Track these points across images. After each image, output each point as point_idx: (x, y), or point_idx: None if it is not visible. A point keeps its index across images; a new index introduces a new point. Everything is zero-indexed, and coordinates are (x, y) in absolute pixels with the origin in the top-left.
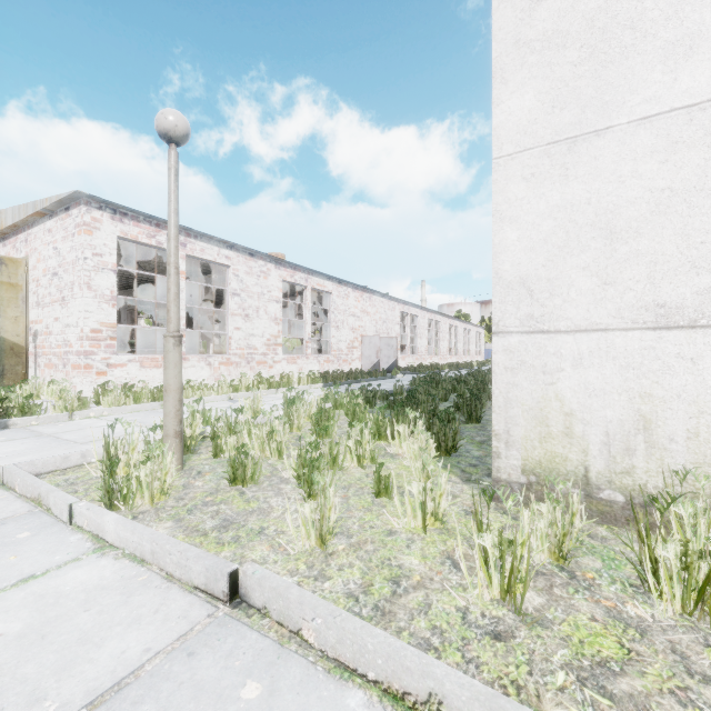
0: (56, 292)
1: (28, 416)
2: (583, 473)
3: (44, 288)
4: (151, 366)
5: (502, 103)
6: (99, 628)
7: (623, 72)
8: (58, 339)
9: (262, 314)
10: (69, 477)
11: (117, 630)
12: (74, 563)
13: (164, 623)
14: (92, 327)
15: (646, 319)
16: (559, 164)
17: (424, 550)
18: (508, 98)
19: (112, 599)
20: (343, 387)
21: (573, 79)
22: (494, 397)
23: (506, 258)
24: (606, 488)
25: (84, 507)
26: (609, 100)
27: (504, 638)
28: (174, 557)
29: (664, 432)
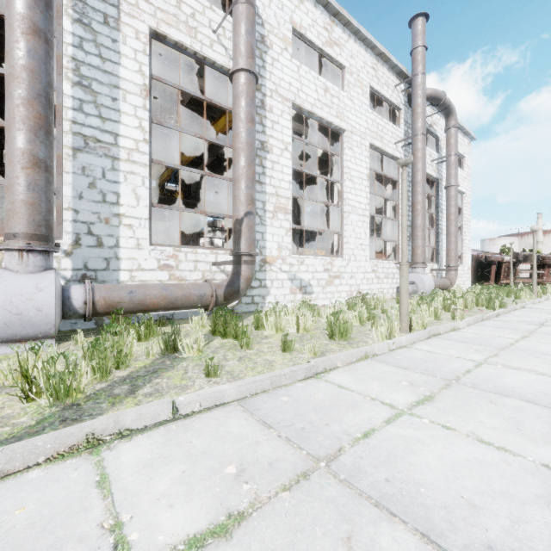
0: None
1: None
2: None
3: None
4: None
5: None
6: None
7: None
8: None
9: None
10: None
11: None
12: None
13: None
14: None
15: None
16: None
17: None
18: None
19: None
20: None
21: None
22: None
23: None
24: None
25: None
26: None
27: None
28: None
29: None
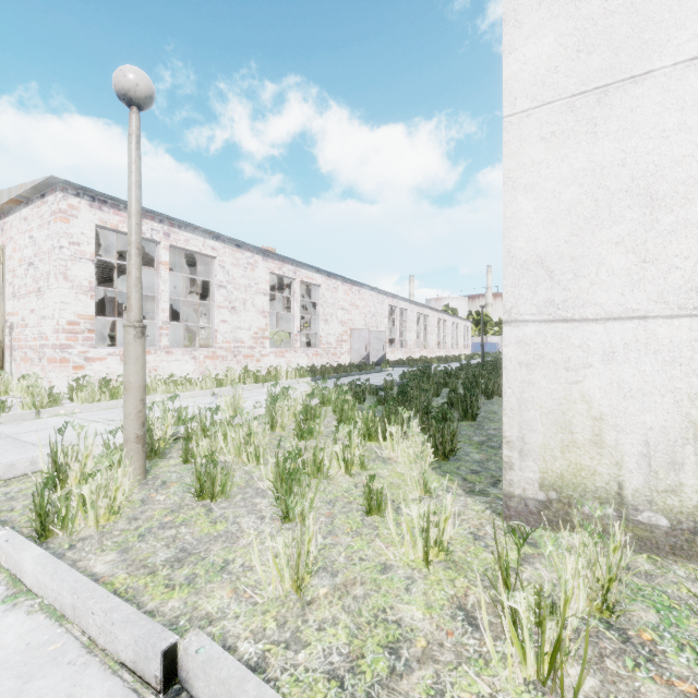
0: (31, 283)
1: None
2: (616, 490)
3: (20, 278)
4: None
5: (515, 51)
6: None
7: (668, 4)
8: (34, 332)
9: (249, 307)
10: (11, 489)
11: None
12: None
13: None
14: (69, 319)
15: (696, 304)
16: (585, 120)
17: (428, 595)
18: (522, 44)
19: (2, 686)
20: (332, 381)
21: (604, 16)
22: (506, 397)
23: (520, 233)
24: (645, 509)
25: (4, 537)
26: (649, 39)
27: None
28: (98, 618)
29: None
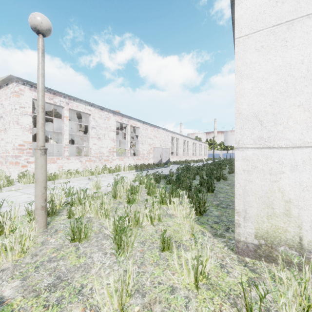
0: (2, 126)
1: None
2: (298, 241)
3: None
4: (51, 162)
5: (241, 3)
6: None
7: None
8: (3, 149)
9: (107, 137)
10: None
11: None
12: None
13: None
14: (19, 143)
15: None
16: (281, 39)
17: (199, 311)
18: None
19: None
20: (145, 171)
21: None
22: (236, 188)
23: (244, 100)
24: None
25: None
26: None
27: None
28: None
29: None
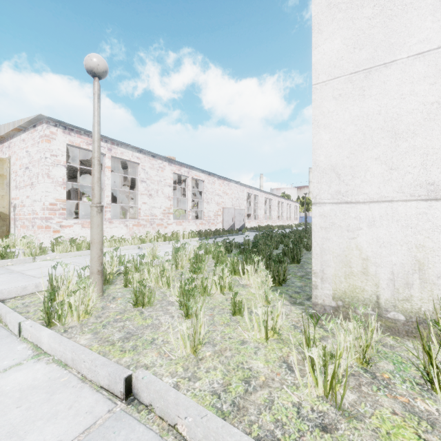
0: (27, 179)
1: (5, 259)
2: (376, 300)
3: (20, 177)
4: (89, 226)
5: (319, 47)
6: (25, 422)
7: (404, 22)
8: (29, 209)
9: (160, 194)
10: (25, 301)
11: (38, 424)
12: (17, 367)
13: (75, 418)
14: (50, 201)
15: (420, 193)
16: (358, 87)
17: (267, 356)
18: (323, 43)
19: (39, 397)
20: (211, 240)
21: (368, 28)
22: (313, 247)
23: (321, 152)
24: (391, 310)
25: (29, 324)
26: (394, 42)
27: (330, 430)
28: (87, 364)
29: (434, 272)
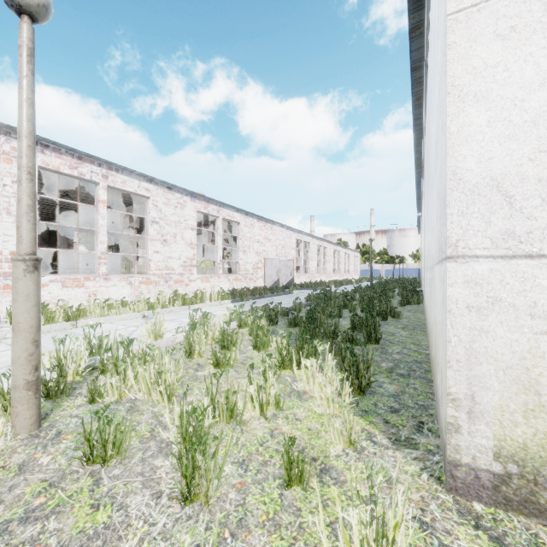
0: None
1: None
2: None
3: None
4: (73, 285)
5: None
6: None
7: None
8: None
9: (179, 240)
10: None
11: None
12: None
13: None
14: (12, 249)
15: None
16: None
17: None
18: None
19: None
20: (249, 302)
21: None
22: (451, 346)
23: (468, 151)
24: None
25: None
26: None
27: None
28: None
29: None
